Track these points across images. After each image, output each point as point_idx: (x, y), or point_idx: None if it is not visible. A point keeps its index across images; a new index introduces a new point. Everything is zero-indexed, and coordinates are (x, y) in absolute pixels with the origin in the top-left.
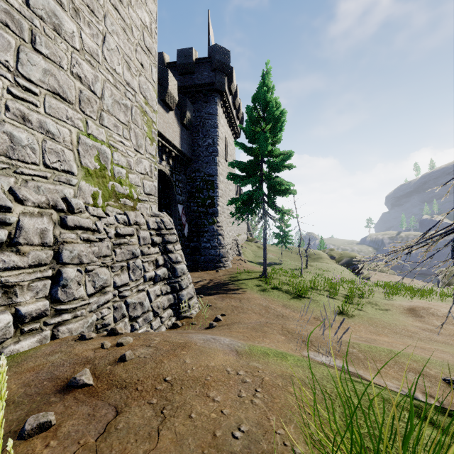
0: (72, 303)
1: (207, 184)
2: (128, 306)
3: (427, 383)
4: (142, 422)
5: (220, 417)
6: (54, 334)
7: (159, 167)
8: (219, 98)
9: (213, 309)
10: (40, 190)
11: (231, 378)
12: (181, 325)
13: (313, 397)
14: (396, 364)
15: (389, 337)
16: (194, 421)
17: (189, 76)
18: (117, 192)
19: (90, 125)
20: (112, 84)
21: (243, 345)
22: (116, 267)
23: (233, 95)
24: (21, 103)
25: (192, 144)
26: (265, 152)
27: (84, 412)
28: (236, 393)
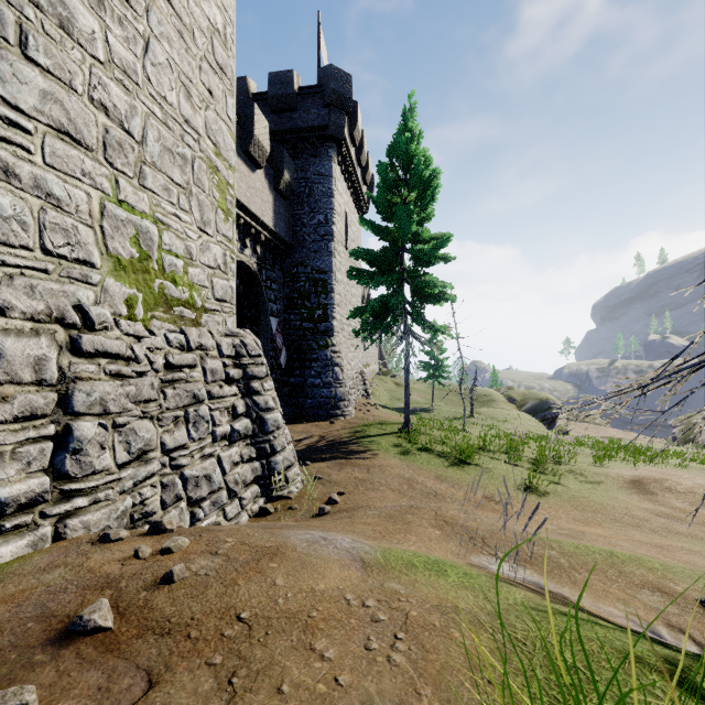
0: (91, 480)
1: (316, 285)
2: (185, 481)
3: (673, 608)
4: (193, 703)
5: (334, 691)
6: (59, 532)
7: (241, 257)
8: (335, 151)
9: (325, 484)
10: (36, 292)
11: (353, 613)
12: (273, 510)
13: (495, 649)
14: (620, 576)
15: (604, 527)
16: (287, 699)
17: (287, 116)
18: (168, 297)
19: (123, 186)
20: (160, 121)
21: (374, 550)
22: (167, 418)
23: (356, 146)
24: (2, 145)
25: (293, 222)
26: (408, 236)
27: (92, 683)
28: (362, 642)
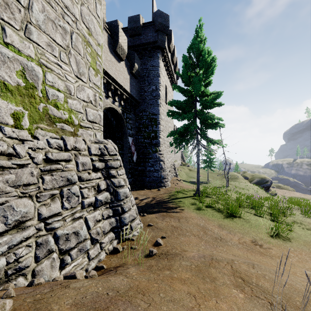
0: None
1: (151, 121)
2: (57, 238)
3: None
4: None
5: None
6: None
7: (112, 105)
8: (161, 54)
9: (154, 230)
10: None
11: None
12: (121, 249)
13: None
14: None
15: None
16: None
17: (137, 38)
18: (51, 115)
19: (9, 33)
20: None
21: None
22: (44, 195)
23: (171, 52)
24: None
25: (140, 90)
26: (199, 92)
27: None
28: None
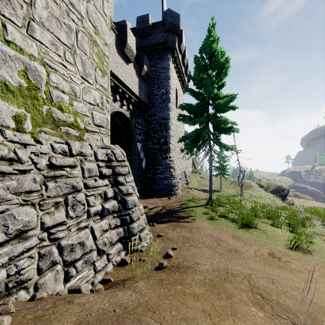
0: None
1: (161, 125)
2: (61, 249)
3: None
4: None
5: None
6: None
7: (120, 109)
8: (171, 55)
9: (164, 240)
10: None
11: None
12: (129, 261)
13: None
14: None
15: None
16: None
17: (146, 38)
18: (56, 119)
19: (10, 30)
20: None
21: None
22: (47, 203)
23: (182, 54)
24: None
25: (149, 93)
26: (211, 95)
27: None
28: None
